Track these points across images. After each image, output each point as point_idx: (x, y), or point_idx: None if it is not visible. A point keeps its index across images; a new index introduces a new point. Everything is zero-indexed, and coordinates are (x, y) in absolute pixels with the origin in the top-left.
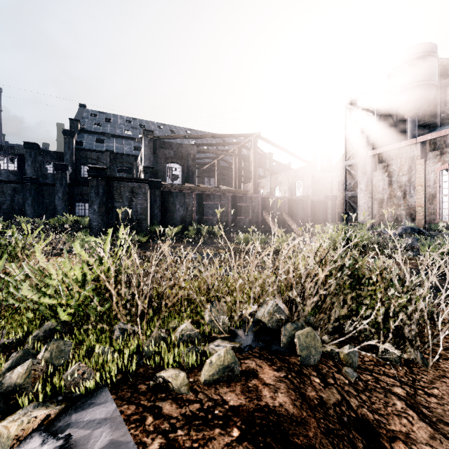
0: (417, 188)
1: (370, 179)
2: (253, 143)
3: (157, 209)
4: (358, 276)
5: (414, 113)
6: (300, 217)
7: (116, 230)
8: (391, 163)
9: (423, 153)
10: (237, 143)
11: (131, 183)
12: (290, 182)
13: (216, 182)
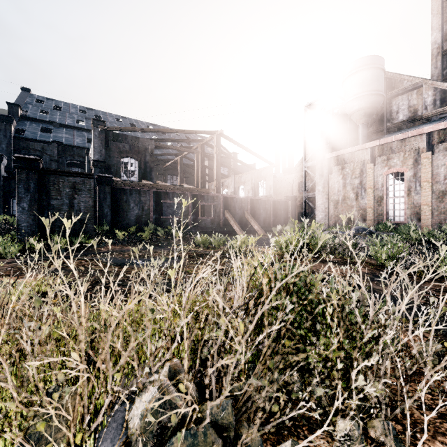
0: (367, 190)
1: (326, 181)
2: (216, 141)
3: (107, 208)
4: (311, 301)
5: (365, 120)
6: (262, 217)
7: (53, 232)
8: (345, 166)
9: (372, 158)
10: (200, 140)
11: (72, 178)
12: (253, 182)
13: (179, 180)
